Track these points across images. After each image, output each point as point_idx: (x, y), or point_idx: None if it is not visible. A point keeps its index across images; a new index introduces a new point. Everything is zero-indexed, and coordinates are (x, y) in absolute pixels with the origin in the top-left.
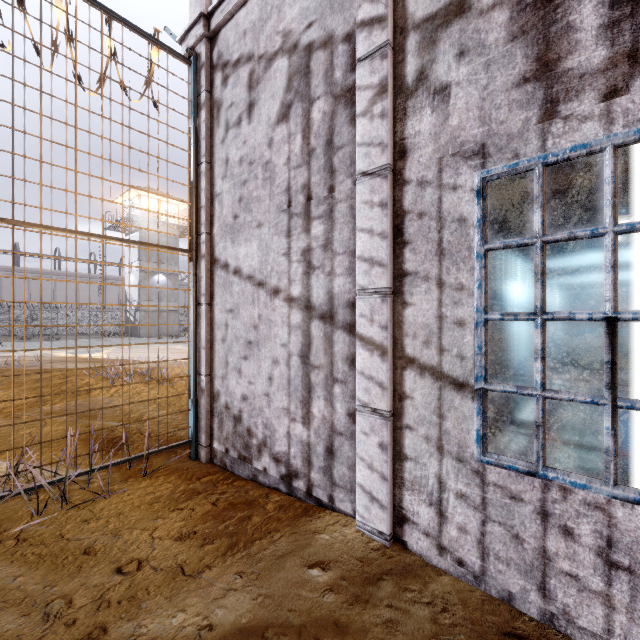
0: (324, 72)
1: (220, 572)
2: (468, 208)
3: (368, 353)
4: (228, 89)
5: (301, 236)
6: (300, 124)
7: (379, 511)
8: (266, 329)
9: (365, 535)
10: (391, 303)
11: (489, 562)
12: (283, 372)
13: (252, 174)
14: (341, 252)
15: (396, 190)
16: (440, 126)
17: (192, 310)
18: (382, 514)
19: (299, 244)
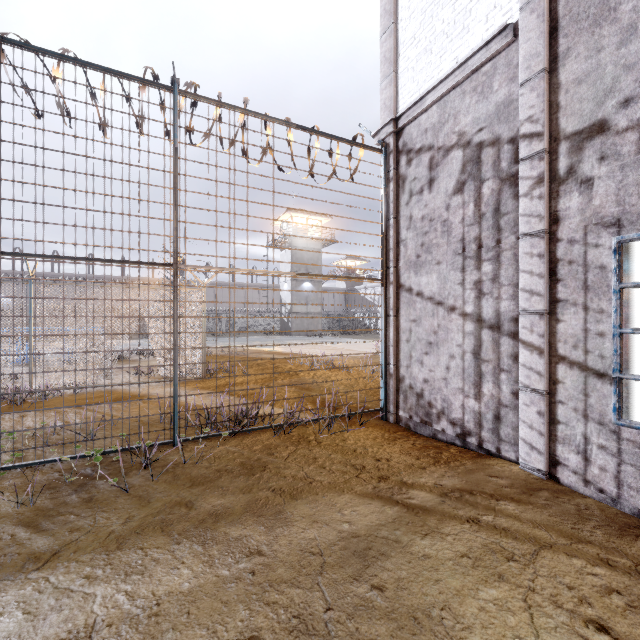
0: (492, 162)
1: (435, 469)
2: (607, 260)
3: (528, 352)
4: (412, 168)
5: (473, 272)
6: (472, 196)
7: (537, 456)
8: (444, 334)
9: (526, 471)
10: (547, 320)
11: (623, 490)
12: (458, 364)
13: (432, 228)
14: (506, 284)
15: (550, 245)
16: (585, 205)
17: (383, 320)
18: (540, 458)
19: (472, 277)
